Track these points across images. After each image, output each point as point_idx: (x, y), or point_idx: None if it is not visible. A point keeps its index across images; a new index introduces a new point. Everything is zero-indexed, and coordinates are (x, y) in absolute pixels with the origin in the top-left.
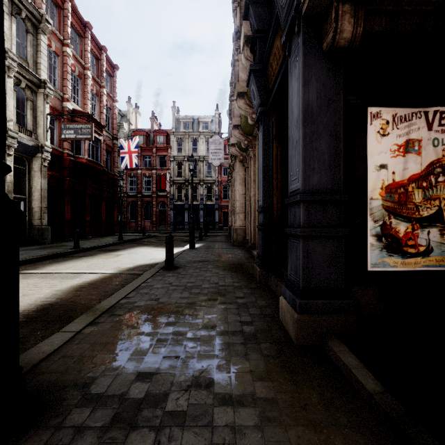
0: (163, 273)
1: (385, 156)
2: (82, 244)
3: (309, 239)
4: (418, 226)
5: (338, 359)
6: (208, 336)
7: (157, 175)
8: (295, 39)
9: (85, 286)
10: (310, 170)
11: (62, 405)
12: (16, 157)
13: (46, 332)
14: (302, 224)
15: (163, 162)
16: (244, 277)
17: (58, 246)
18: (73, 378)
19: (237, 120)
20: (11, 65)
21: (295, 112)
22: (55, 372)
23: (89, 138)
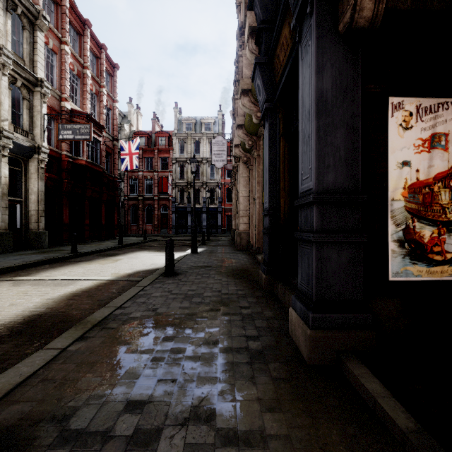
0: (162, 280)
1: (408, 151)
2: (80, 248)
3: (323, 245)
4: (445, 230)
5: (360, 385)
6: (210, 354)
7: (159, 178)
8: (306, 21)
9: (78, 294)
10: (324, 168)
11: (34, 446)
12: (11, 158)
13: (30, 347)
14: (316, 228)
15: (164, 164)
16: (249, 285)
17: (55, 250)
18: (51, 408)
19: (241, 119)
20: (6, 63)
21: (307, 103)
22: (31, 400)
23: (87, 139)
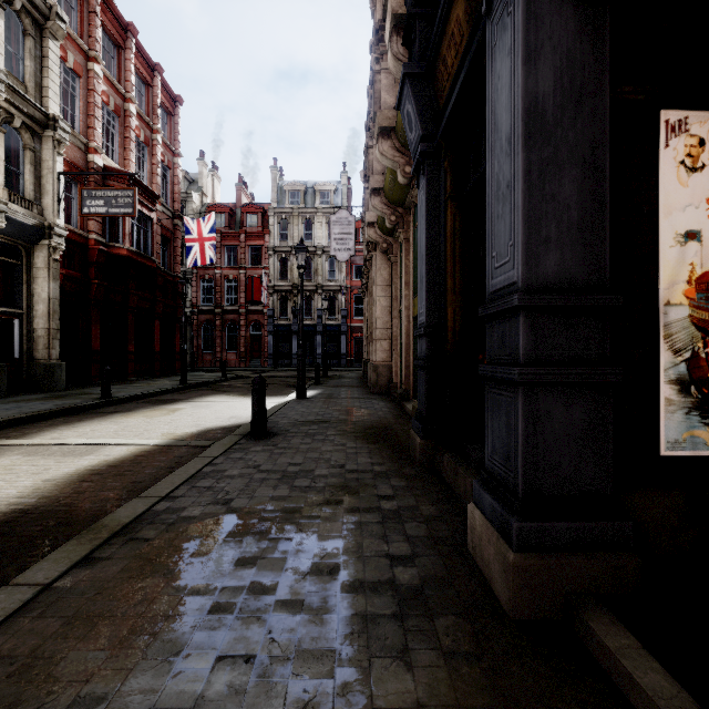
0: (245, 446)
1: (696, 213)
2: (117, 391)
3: (538, 390)
4: None
5: (622, 673)
6: (323, 597)
7: (247, 278)
8: None
9: (100, 472)
10: (540, 242)
11: None
12: (5, 244)
13: None
14: (523, 357)
15: (256, 256)
16: (392, 454)
17: (75, 394)
18: None
19: (378, 180)
20: None
21: (505, 123)
22: None
23: (129, 214)
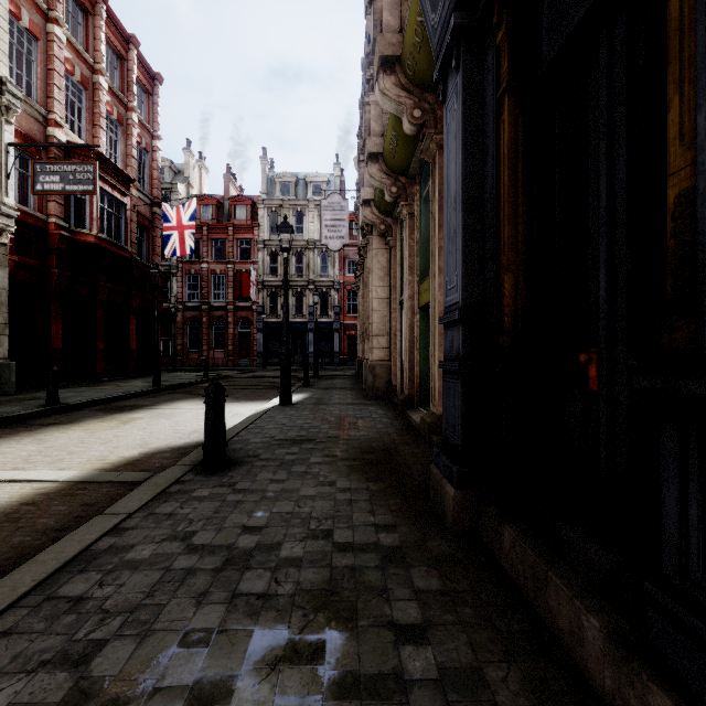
0: (188, 486)
1: None
2: (74, 395)
3: None
4: None
5: None
6: None
7: (235, 273)
8: None
9: None
10: None
11: None
12: None
13: None
14: None
15: (245, 251)
16: (404, 503)
17: (20, 400)
18: None
19: (376, 143)
20: None
21: None
22: None
23: (90, 191)
